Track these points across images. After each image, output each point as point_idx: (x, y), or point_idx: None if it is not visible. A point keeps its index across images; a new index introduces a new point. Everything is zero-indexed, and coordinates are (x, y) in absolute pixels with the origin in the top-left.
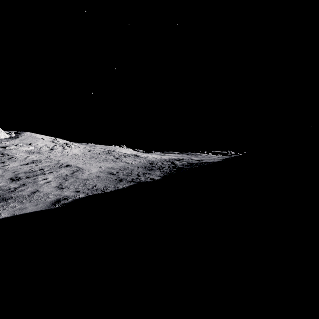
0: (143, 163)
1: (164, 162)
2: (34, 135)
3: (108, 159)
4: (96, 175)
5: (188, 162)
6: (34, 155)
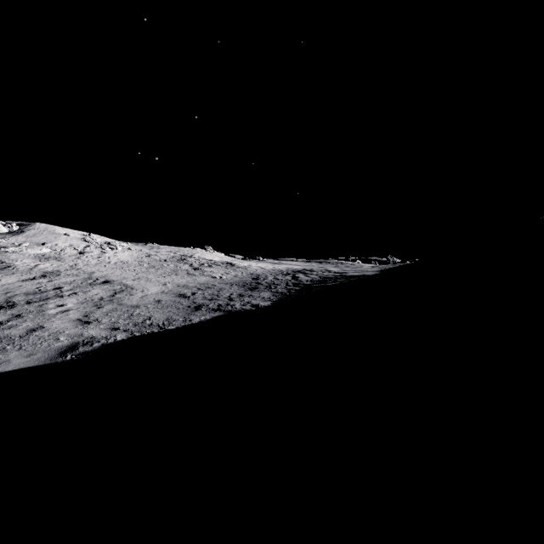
0: (241, 278)
1: (279, 276)
2: (52, 228)
3: (181, 270)
4: (156, 298)
5: (320, 275)
6: (49, 264)
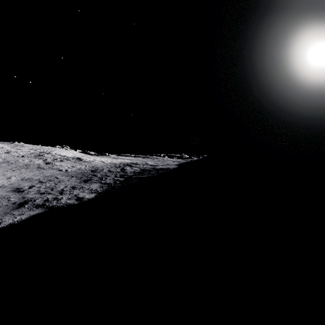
0: (83, 170)
1: (112, 168)
2: None
3: (33, 164)
4: None
5: (141, 167)
6: None
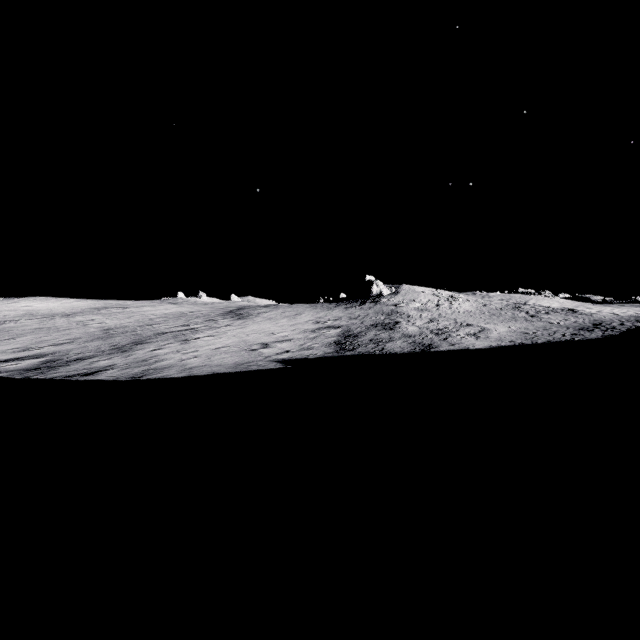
0: (580, 324)
1: (627, 322)
2: (412, 288)
3: (518, 317)
4: (508, 334)
5: None
6: (425, 314)
